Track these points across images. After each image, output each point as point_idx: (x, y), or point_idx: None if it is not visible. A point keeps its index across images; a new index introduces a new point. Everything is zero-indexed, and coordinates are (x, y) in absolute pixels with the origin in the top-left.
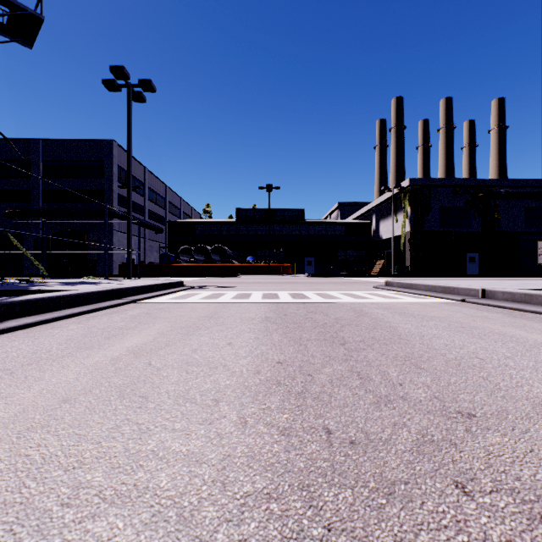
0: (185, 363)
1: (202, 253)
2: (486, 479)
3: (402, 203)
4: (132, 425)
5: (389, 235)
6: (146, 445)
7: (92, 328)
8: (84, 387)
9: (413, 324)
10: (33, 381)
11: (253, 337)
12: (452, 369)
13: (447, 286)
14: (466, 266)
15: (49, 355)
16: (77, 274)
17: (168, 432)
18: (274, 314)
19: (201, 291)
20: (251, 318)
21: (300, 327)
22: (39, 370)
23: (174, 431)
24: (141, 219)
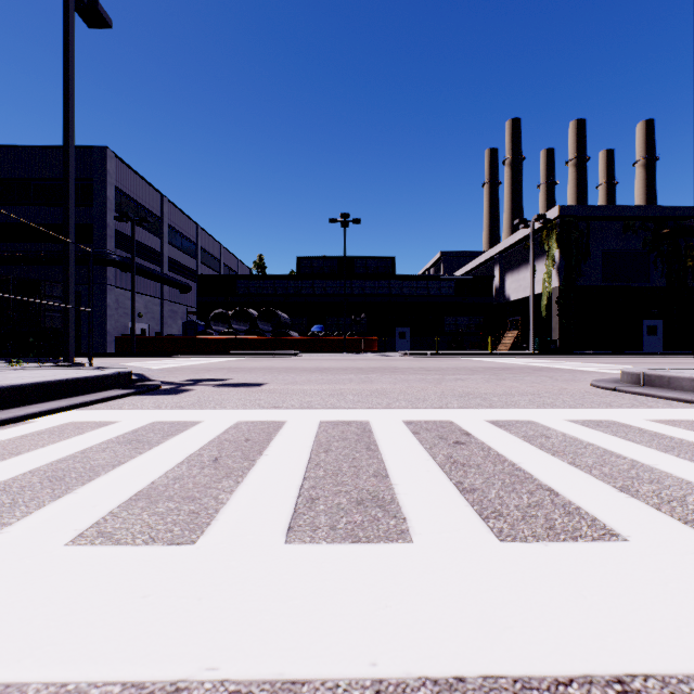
0: None
1: (246, 321)
2: None
3: (545, 245)
4: None
5: (522, 293)
6: None
7: None
8: None
9: None
10: None
11: None
12: None
13: None
14: (643, 339)
15: None
16: (41, 352)
17: None
18: None
19: (128, 411)
20: None
21: None
22: None
23: None
24: (153, 270)
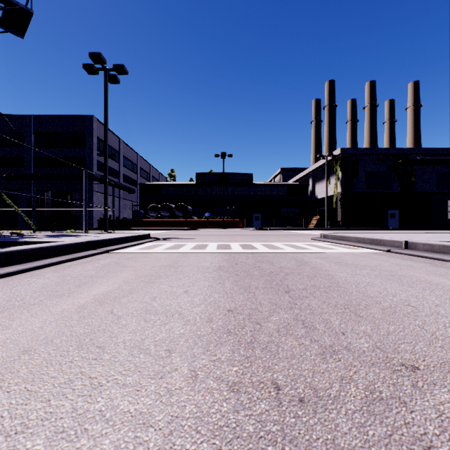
0: (144, 311)
1: (168, 210)
2: (444, 448)
3: (334, 168)
4: (84, 379)
5: (324, 195)
6: (95, 403)
7: (66, 276)
8: (46, 336)
9: (348, 273)
10: (0, 330)
11: (207, 285)
12: (389, 317)
13: (374, 238)
14: (387, 221)
15: (22, 303)
16: (63, 228)
17: (118, 388)
18: (227, 263)
19: (165, 242)
20: (206, 267)
21: (249, 275)
22: (9, 318)
23: (125, 386)
24: (116, 182)
